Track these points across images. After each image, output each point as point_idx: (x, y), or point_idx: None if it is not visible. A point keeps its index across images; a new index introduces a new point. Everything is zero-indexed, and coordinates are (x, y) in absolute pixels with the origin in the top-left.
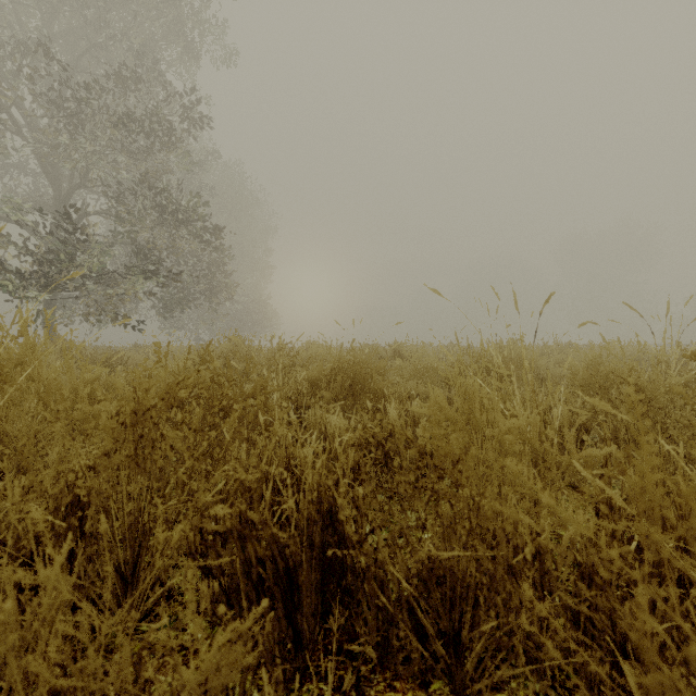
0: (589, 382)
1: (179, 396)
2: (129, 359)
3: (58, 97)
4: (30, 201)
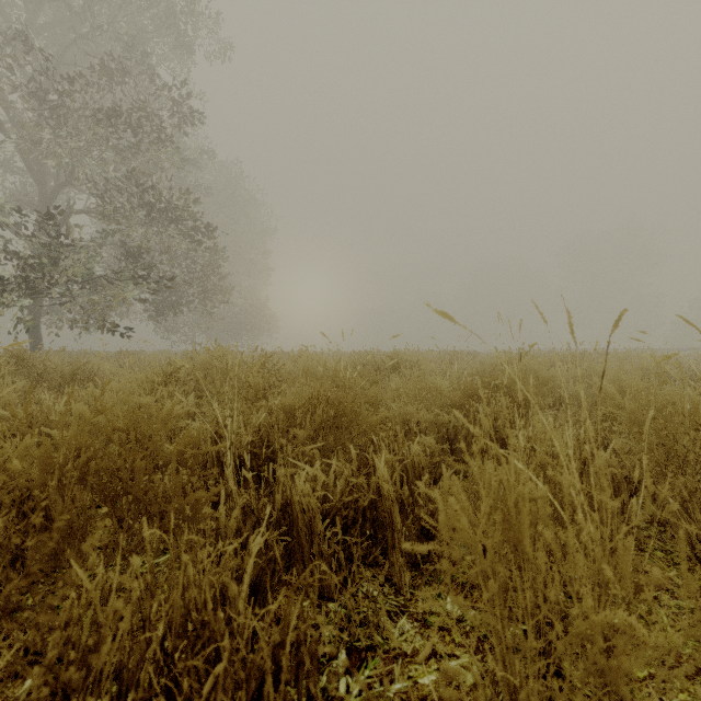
0: (638, 418)
1: (53, 468)
2: (104, 369)
3: (39, 89)
4: (15, 200)
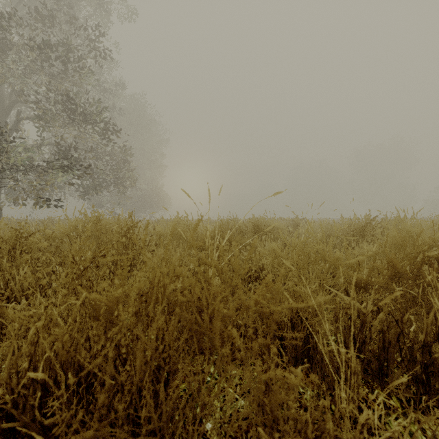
0: None
1: None
2: None
3: None
4: None
